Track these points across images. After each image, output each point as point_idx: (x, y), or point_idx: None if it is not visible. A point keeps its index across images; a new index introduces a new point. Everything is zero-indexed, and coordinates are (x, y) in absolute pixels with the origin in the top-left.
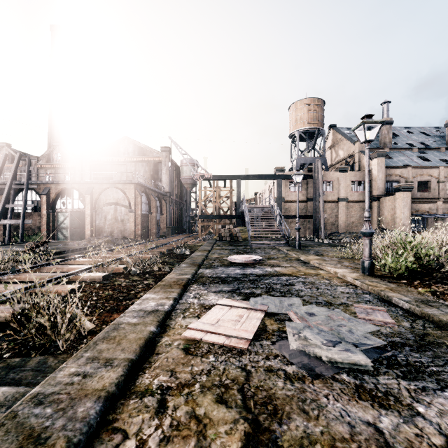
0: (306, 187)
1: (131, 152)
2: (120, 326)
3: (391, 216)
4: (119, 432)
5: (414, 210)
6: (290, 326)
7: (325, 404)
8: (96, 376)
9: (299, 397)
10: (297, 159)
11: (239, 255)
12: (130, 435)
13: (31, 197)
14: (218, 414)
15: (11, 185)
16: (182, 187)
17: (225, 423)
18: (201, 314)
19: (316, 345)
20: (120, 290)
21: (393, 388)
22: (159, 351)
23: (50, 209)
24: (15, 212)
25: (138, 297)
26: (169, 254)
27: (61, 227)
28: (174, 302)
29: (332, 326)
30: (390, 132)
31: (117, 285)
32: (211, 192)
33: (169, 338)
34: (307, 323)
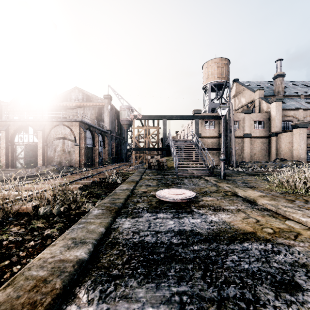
0: (218, 125)
1: (81, 99)
2: None
3: (288, 148)
4: None
5: (308, 143)
6: None
7: None
8: None
9: None
10: (209, 105)
11: (169, 190)
12: None
13: None
14: None
15: None
16: (121, 127)
17: None
18: None
19: None
20: None
21: None
22: None
23: (9, 143)
24: None
25: (2, 279)
26: (101, 183)
27: (19, 158)
28: None
29: None
30: (283, 83)
31: None
32: (142, 130)
33: None
34: None
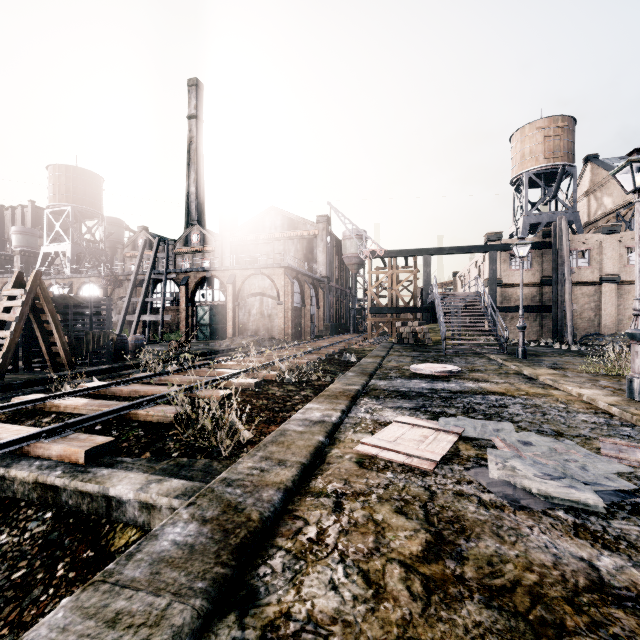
0: (539, 261)
1: (279, 226)
2: (287, 433)
3: None
4: (300, 519)
5: None
6: (492, 454)
7: (527, 534)
8: (272, 472)
9: (494, 523)
10: (525, 217)
11: (427, 364)
12: (311, 523)
13: (170, 288)
14: (396, 521)
15: (150, 275)
16: (344, 269)
17: (405, 530)
18: (375, 431)
19: (525, 476)
20: (275, 400)
21: (631, 534)
22: (330, 461)
23: (189, 302)
24: (154, 306)
25: (296, 409)
26: (329, 360)
27: (201, 324)
28: (342, 415)
29: (555, 460)
30: None
31: (270, 394)
32: (385, 275)
33: (340, 450)
34: (518, 453)
